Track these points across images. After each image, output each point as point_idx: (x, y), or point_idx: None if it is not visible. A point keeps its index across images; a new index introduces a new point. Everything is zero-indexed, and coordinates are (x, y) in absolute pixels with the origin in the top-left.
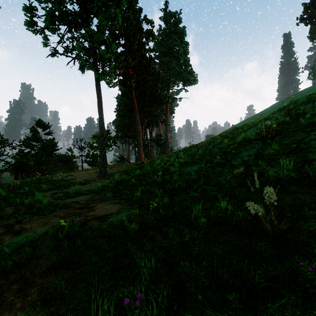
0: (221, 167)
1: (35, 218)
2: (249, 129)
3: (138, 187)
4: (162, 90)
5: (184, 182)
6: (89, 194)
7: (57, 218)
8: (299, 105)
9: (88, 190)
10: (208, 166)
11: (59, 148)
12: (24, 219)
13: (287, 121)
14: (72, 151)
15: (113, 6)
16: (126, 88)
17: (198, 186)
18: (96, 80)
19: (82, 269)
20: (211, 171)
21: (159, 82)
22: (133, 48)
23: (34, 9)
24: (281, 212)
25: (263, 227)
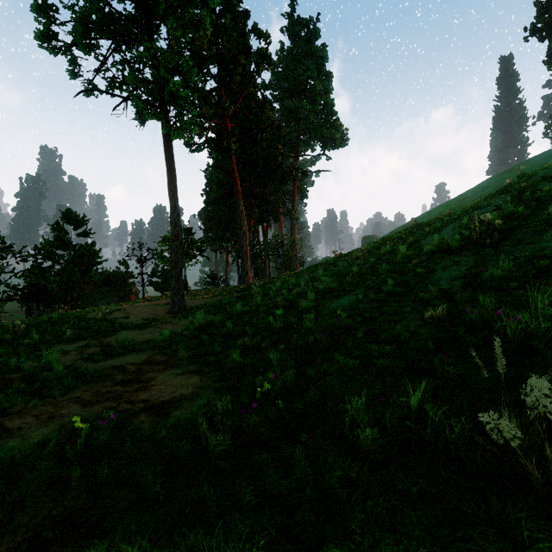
0: (397, 301)
1: (34, 405)
2: (444, 226)
3: (237, 339)
4: (285, 157)
5: (326, 333)
6: (146, 351)
7: (76, 405)
8: (539, 183)
9: (145, 343)
10: (370, 299)
11: (104, 261)
12: (12, 406)
13: (520, 213)
14: (127, 265)
15: (196, 2)
16: (221, 153)
17: (353, 343)
18: (164, 138)
19: (100, 547)
20: (376, 308)
21: (280, 142)
22: (233, 81)
23: (53, 10)
24: (548, 421)
25: (516, 467)
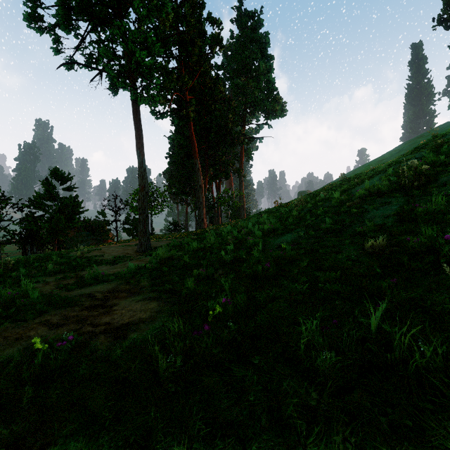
0: (336, 237)
1: (7, 327)
2: (371, 177)
3: (192, 270)
4: (234, 124)
5: (273, 263)
6: (114, 281)
7: (43, 328)
8: None
9: (113, 274)
10: (311, 235)
11: (85, 210)
12: None
13: (442, 161)
14: (105, 214)
15: None
16: (181, 119)
17: (298, 271)
18: (133, 104)
19: None
20: (317, 243)
21: (230, 112)
22: (191, 60)
23: None
24: None
25: None
